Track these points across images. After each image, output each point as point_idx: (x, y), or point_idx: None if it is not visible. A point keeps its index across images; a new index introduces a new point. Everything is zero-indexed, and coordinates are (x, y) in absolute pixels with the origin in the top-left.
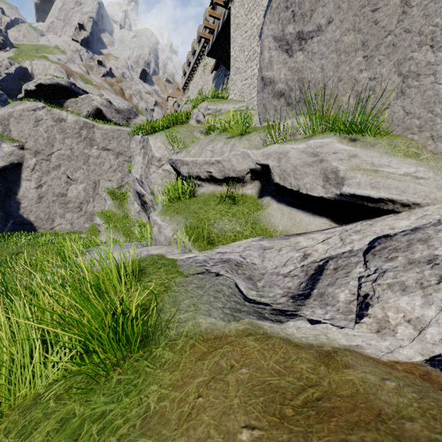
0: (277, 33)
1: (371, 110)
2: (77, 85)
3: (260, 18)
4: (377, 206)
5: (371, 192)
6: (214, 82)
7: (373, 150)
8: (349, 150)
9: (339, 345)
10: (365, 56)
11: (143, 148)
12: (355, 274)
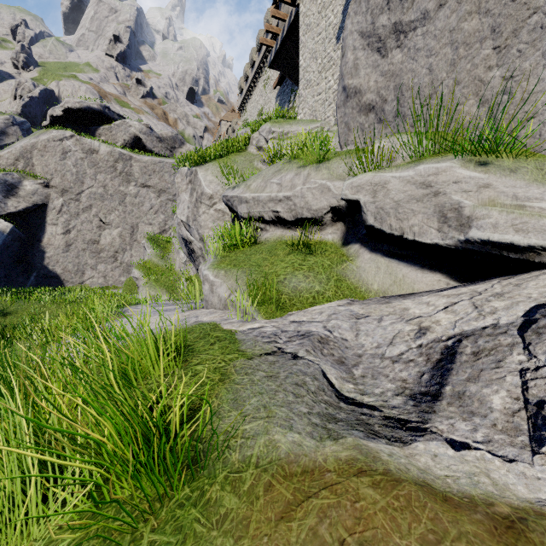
0: (365, 27)
1: (510, 120)
2: (112, 109)
3: (337, 16)
4: (523, 258)
5: (516, 237)
6: (278, 100)
7: (516, 177)
8: (478, 177)
9: (519, 500)
10: (497, 46)
11: (190, 182)
12: (512, 364)
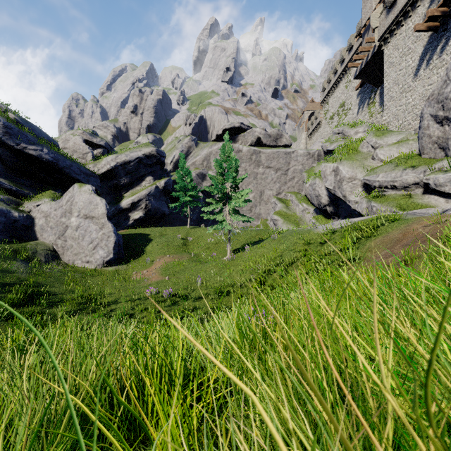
0: (432, 113)
1: None
2: (244, 123)
3: (414, 62)
4: None
5: None
6: (359, 97)
7: None
8: None
9: None
10: None
11: (333, 171)
12: None
